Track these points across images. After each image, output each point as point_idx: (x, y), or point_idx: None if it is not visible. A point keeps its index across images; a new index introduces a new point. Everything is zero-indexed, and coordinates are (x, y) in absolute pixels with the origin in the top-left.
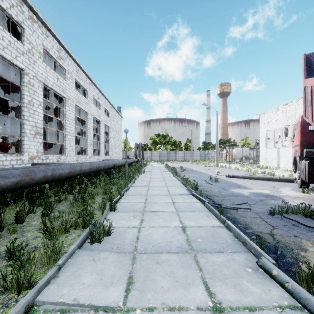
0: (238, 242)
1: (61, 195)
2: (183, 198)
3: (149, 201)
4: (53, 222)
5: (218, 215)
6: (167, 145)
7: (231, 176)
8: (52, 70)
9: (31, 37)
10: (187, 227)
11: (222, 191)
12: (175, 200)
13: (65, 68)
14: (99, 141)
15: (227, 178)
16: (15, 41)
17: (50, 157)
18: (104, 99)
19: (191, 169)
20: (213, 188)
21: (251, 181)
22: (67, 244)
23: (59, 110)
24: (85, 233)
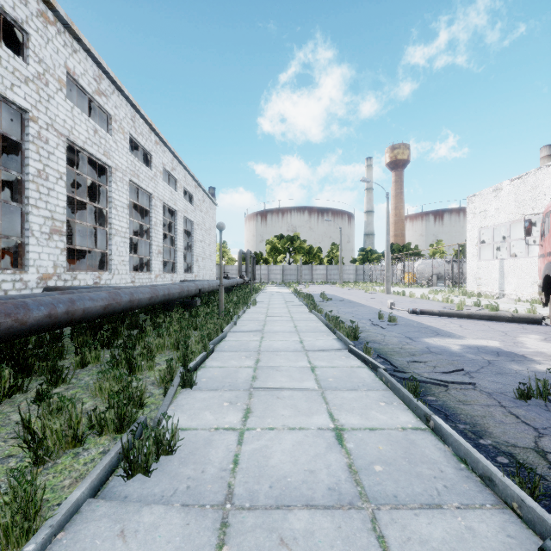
0: (469, 474)
1: (87, 352)
2: (332, 358)
3: (264, 365)
4: (48, 423)
5: (411, 401)
6: (297, 255)
7: (418, 312)
8: (84, 115)
9: (43, 51)
10: (346, 431)
11: (406, 342)
12: (315, 362)
13: (110, 113)
14: (175, 247)
15: (411, 315)
16: (11, 57)
17: (80, 275)
18: (184, 171)
19: (341, 297)
20: (387, 335)
21: (457, 321)
22: (73, 477)
23: (99, 190)
24: (115, 450)
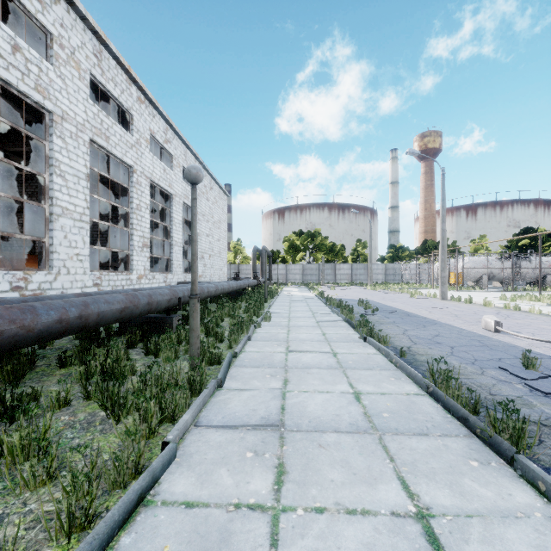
0: None
1: None
2: None
3: None
4: None
5: None
6: (318, 253)
7: None
8: None
9: None
10: None
11: None
12: None
13: (49, 30)
14: (170, 240)
15: None
16: None
17: None
18: (183, 147)
19: (386, 305)
20: None
21: None
22: None
23: (41, 151)
24: None
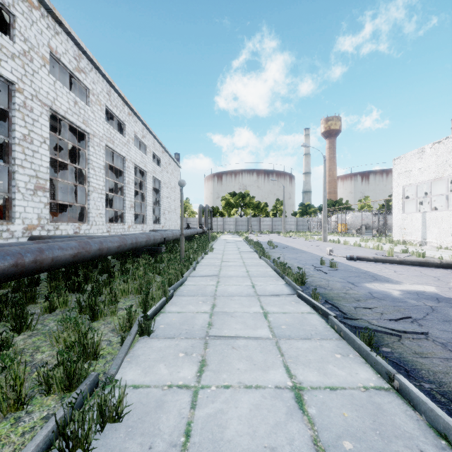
0: None
1: (55, 298)
2: (282, 303)
3: (220, 311)
4: None
5: (369, 355)
6: (247, 209)
7: (355, 258)
8: (65, 89)
9: (28, 31)
10: (305, 391)
11: (349, 287)
12: (267, 307)
13: (88, 87)
14: (145, 202)
15: (349, 261)
16: None
17: (62, 226)
18: (153, 139)
19: (285, 244)
20: (330, 280)
21: (391, 267)
22: None
23: (80, 153)
24: (54, 420)
